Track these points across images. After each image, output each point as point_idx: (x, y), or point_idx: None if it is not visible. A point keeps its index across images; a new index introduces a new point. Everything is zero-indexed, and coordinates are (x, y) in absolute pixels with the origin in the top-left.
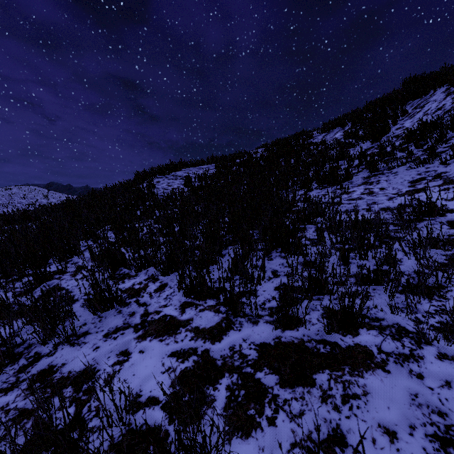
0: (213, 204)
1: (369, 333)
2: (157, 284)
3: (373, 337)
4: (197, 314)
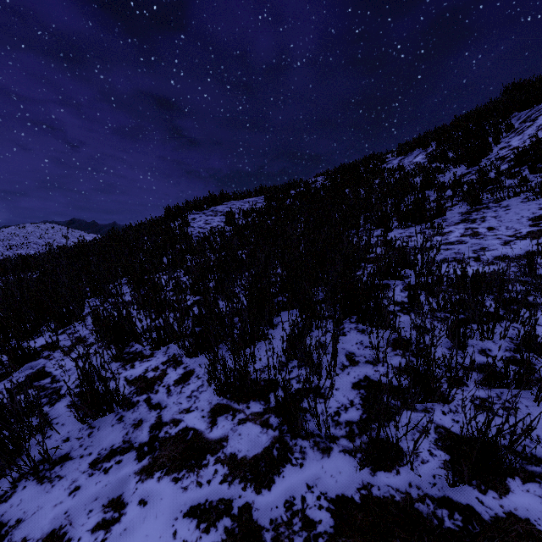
0: (261, 250)
1: (528, 489)
2: (179, 370)
3: (537, 499)
4: (235, 429)
